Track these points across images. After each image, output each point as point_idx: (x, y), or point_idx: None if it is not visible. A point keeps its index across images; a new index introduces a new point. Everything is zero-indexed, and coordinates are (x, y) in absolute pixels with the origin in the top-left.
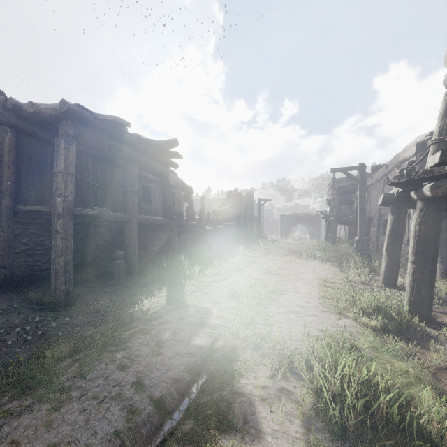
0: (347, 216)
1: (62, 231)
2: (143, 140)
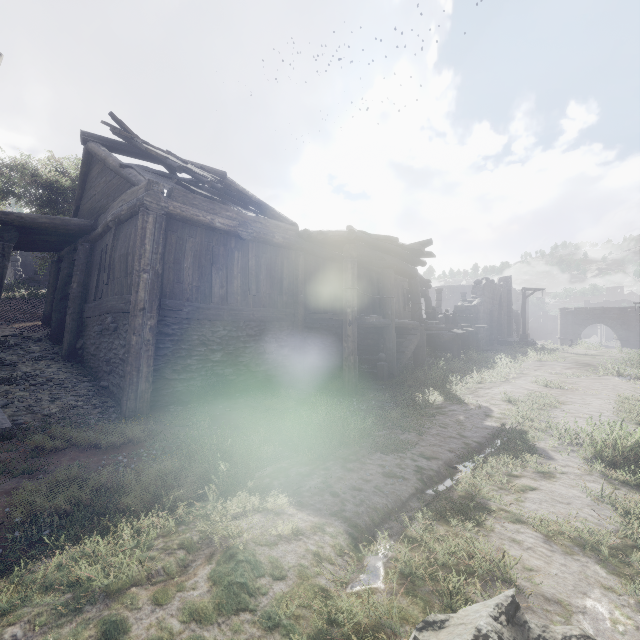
0: None
1: (352, 335)
2: (400, 247)
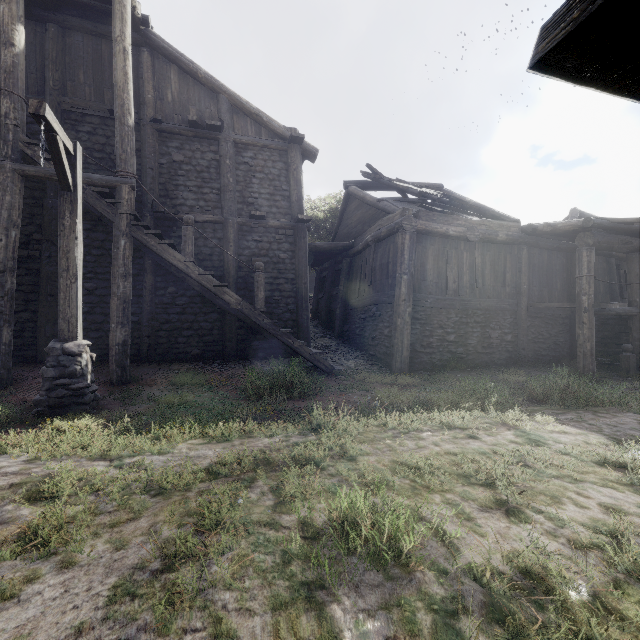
0: None
1: (587, 322)
2: None
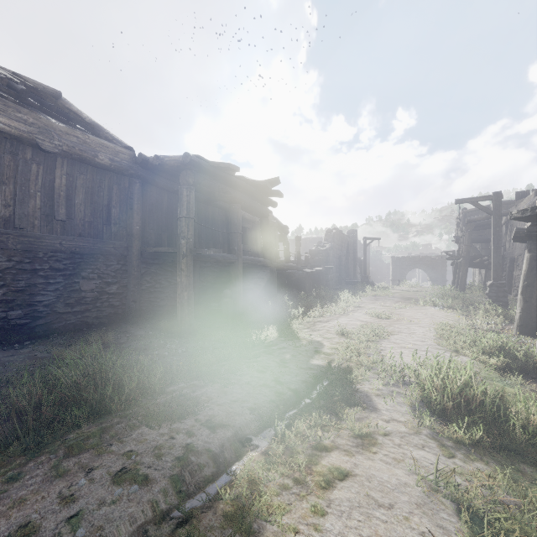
0: (481, 256)
1: (186, 269)
2: (247, 182)
